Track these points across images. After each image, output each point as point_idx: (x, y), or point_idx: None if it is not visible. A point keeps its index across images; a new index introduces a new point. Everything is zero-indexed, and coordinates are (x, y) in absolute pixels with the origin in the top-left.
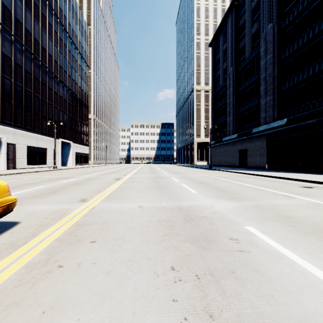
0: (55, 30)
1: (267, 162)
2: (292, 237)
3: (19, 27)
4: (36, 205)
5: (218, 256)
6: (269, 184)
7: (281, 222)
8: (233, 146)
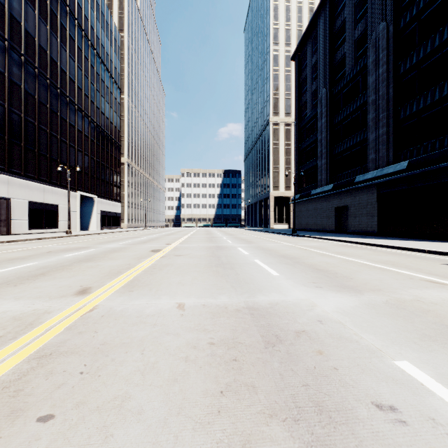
0: (70, 35)
1: (378, 225)
2: None
3: (16, 28)
4: None
5: None
6: (392, 259)
7: None
8: (327, 201)
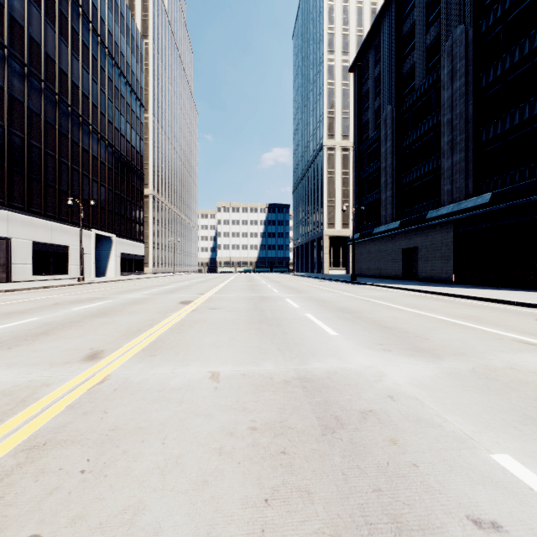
0: (84, 42)
1: (455, 271)
2: None
3: (18, 32)
4: None
5: None
6: (474, 314)
7: None
8: (392, 242)
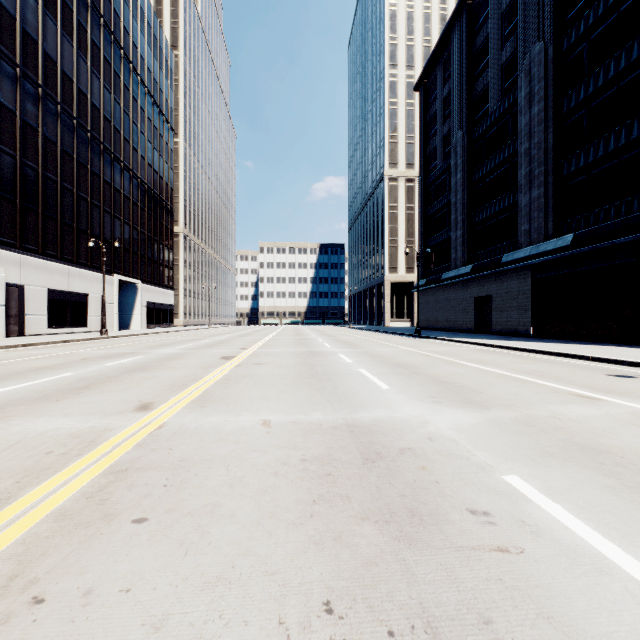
0: (105, 57)
1: (533, 323)
2: (619, 506)
3: (31, 48)
4: (37, 418)
5: (444, 565)
6: (541, 369)
7: (585, 465)
8: (463, 289)
